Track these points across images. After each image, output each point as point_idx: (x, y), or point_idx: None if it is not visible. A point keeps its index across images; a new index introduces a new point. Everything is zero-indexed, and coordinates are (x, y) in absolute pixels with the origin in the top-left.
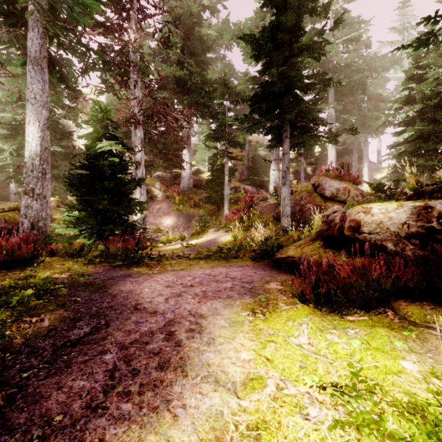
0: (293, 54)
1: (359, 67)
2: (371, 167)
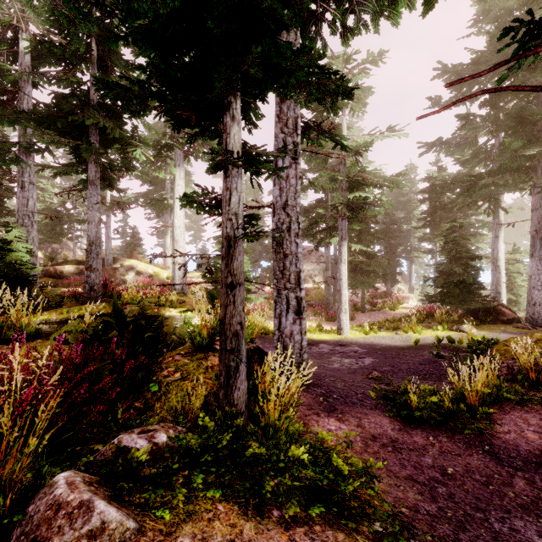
0: (2, 177)
1: None
2: None
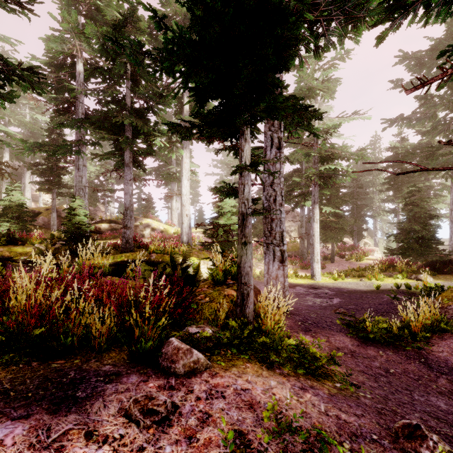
0: (59, 160)
1: None
2: (33, 188)
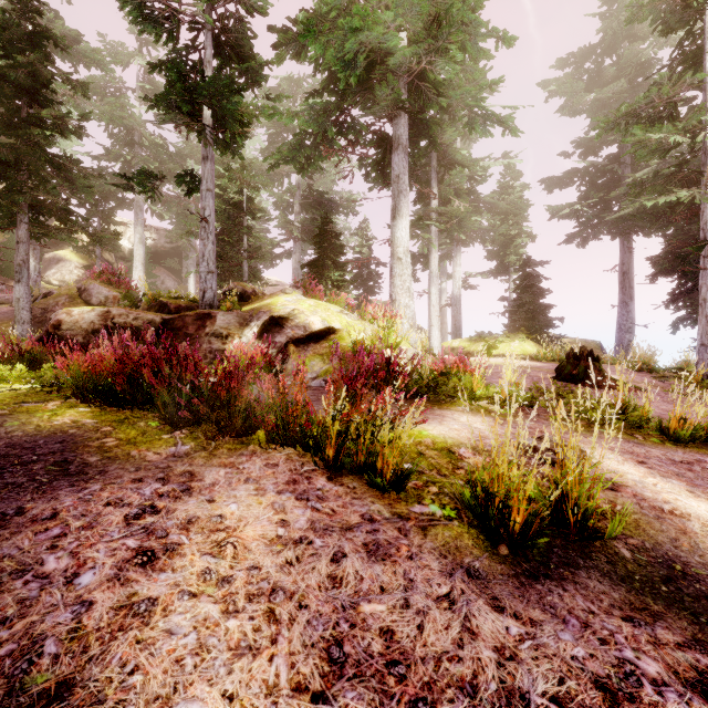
0: (33, 121)
1: (183, 151)
2: None
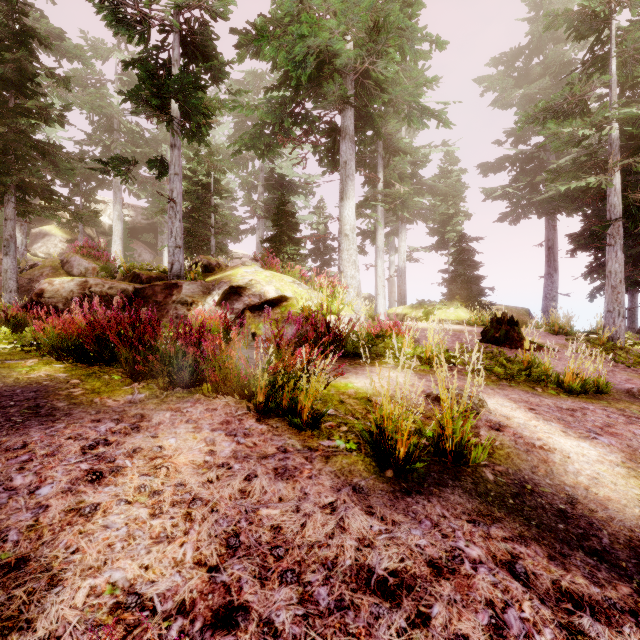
0: (19, 111)
1: (158, 136)
2: None
